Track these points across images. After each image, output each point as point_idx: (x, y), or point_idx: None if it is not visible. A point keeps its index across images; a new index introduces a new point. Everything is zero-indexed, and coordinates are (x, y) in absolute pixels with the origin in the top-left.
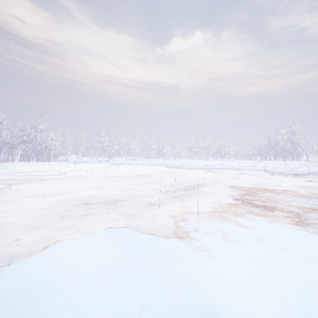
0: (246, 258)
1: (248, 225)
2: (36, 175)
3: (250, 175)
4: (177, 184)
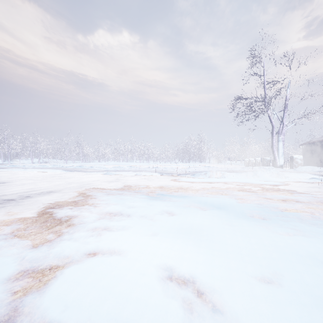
0: None
1: None
2: None
3: (142, 176)
4: (23, 192)
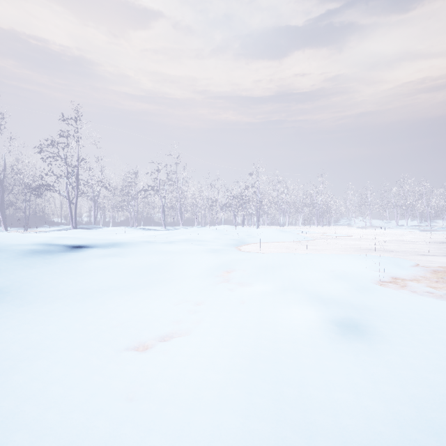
0: None
1: None
2: (326, 236)
3: None
4: None
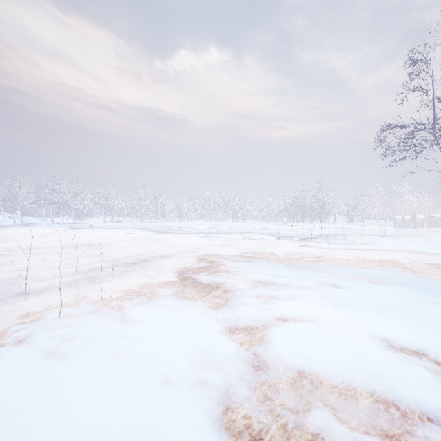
0: (13, 394)
1: (136, 318)
2: None
3: (252, 240)
4: (133, 256)
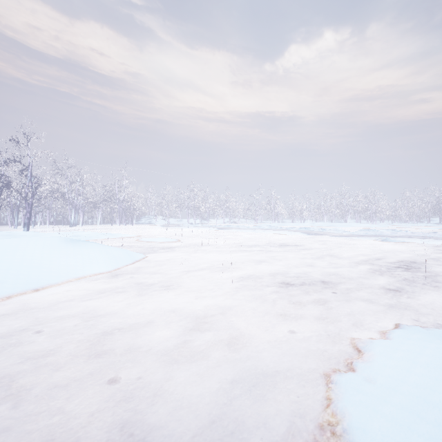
0: None
1: None
2: (148, 242)
3: None
4: (365, 259)
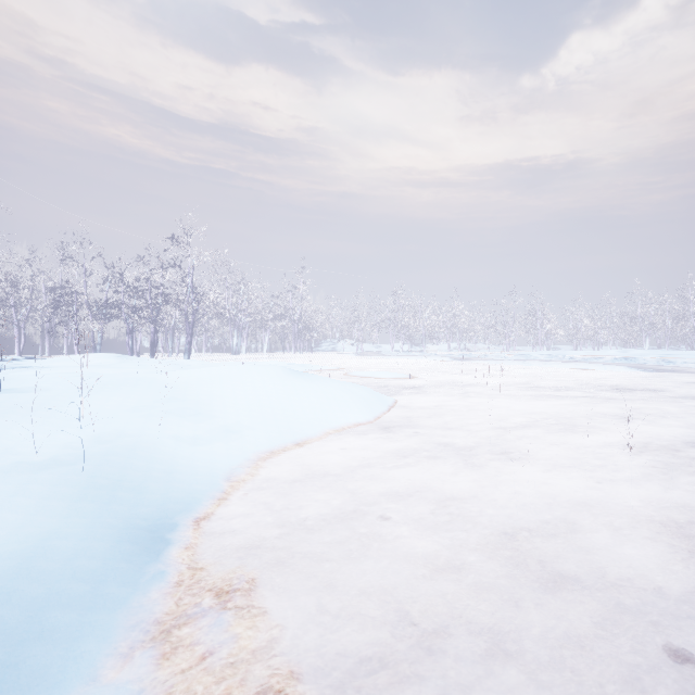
0: None
1: None
2: (367, 377)
3: None
4: None
